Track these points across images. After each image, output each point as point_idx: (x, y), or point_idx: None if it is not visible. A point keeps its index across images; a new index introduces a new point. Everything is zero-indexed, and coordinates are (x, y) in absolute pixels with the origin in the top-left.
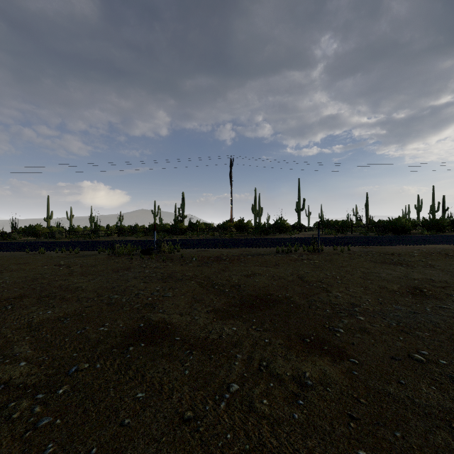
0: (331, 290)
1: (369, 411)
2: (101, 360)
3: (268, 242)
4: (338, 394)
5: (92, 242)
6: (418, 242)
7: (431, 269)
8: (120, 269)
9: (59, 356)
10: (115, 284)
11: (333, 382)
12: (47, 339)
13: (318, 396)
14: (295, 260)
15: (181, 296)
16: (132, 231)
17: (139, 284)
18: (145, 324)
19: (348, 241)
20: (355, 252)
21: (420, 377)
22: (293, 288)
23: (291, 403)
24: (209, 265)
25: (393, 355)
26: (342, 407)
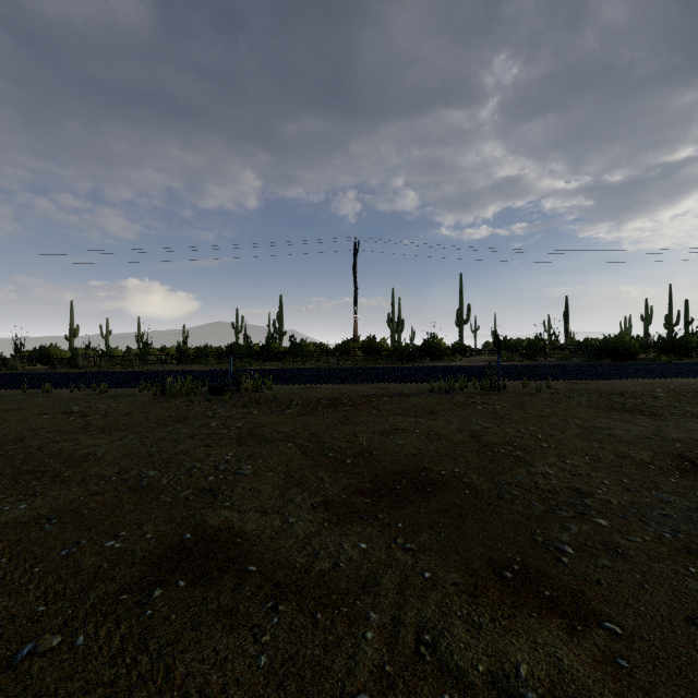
0: (533, 461)
1: None
2: (90, 623)
3: (415, 373)
4: None
5: (134, 374)
6: (656, 373)
7: (696, 421)
8: (169, 421)
9: (7, 613)
10: (155, 449)
11: (583, 693)
12: None
13: None
14: (462, 405)
15: (267, 474)
16: (199, 356)
17: (196, 448)
18: (195, 534)
19: (543, 372)
20: (558, 391)
21: None
22: (465, 457)
23: None
24: (319, 414)
25: (688, 612)
26: None
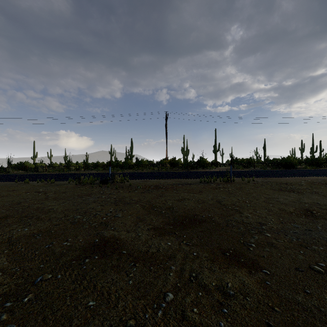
0: (243, 212)
1: (284, 319)
2: (62, 270)
3: (193, 174)
4: (256, 303)
5: (65, 175)
6: (303, 174)
7: (316, 195)
8: (83, 195)
9: (28, 267)
10: (79, 207)
11: (251, 292)
12: (22, 252)
13: (239, 305)
14: (214, 188)
15: (128, 217)
16: (94, 166)
17: (97, 206)
18: (100, 239)
19: (252, 174)
20: (258, 182)
21: (321, 286)
22: (213, 210)
23: (217, 311)
24: (150, 192)
25: (297, 266)
26: (261, 315)
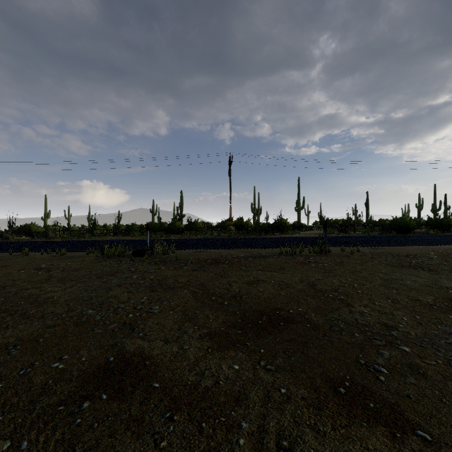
0: (353, 303)
1: None
2: (33, 430)
3: (269, 242)
4: None
5: (85, 242)
6: (428, 242)
7: None
8: (105, 274)
9: None
10: (93, 294)
11: None
12: None
13: None
14: (302, 263)
15: (169, 312)
16: (128, 230)
17: (122, 293)
18: (116, 357)
19: (354, 241)
20: (365, 254)
21: None
22: (305, 300)
23: None
24: (206, 269)
25: None
26: None
